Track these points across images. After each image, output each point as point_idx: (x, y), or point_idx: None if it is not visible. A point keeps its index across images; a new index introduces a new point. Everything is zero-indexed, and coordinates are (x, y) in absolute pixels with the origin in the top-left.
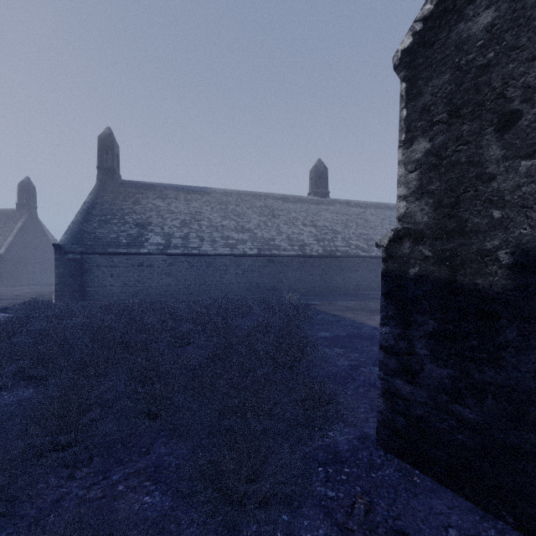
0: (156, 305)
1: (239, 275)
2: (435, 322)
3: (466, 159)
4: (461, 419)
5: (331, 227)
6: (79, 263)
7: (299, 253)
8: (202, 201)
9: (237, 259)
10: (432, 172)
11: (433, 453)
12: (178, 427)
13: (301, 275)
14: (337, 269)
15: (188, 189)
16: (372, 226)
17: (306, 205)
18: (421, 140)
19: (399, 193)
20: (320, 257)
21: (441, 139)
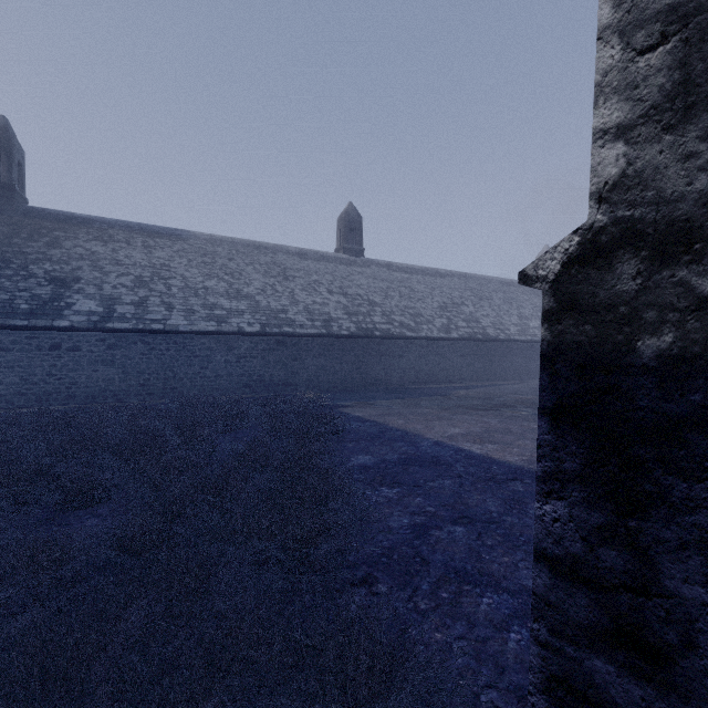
0: (71, 416)
1: (232, 364)
2: None
3: None
4: None
5: (367, 296)
6: None
7: (323, 331)
8: (173, 249)
9: (228, 339)
10: None
11: None
12: None
13: (325, 364)
14: (376, 354)
15: (149, 230)
16: (420, 297)
17: (333, 265)
18: None
19: (600, 123)
20: (352, 338)
21: None
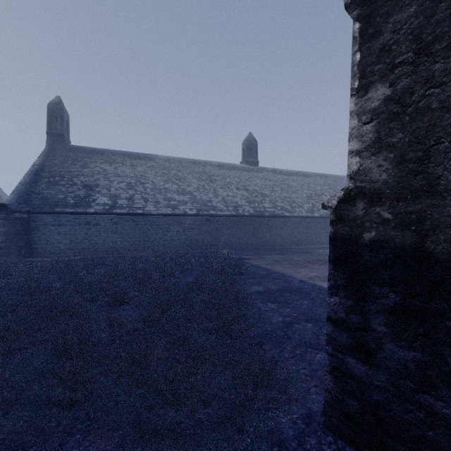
0: (100, 261)
1: (180, 233)
2: (397, 296)
3: (439, 104)
4: (431, 412)
5: (260, 191)
6: (26, 222)
7: (233, 213)
8: (147, 166)
9: (178, 218)
10: (393, 121)
11: (394, 447)
12: (97, 420)
13: (234, 233)
14: (266, 227)
15: (134, 155)
16: (294, 191)
17: (239, 172)
18: (379, 86)
19: (350, 148)
20: (251, 217)
21: (405, 83)
